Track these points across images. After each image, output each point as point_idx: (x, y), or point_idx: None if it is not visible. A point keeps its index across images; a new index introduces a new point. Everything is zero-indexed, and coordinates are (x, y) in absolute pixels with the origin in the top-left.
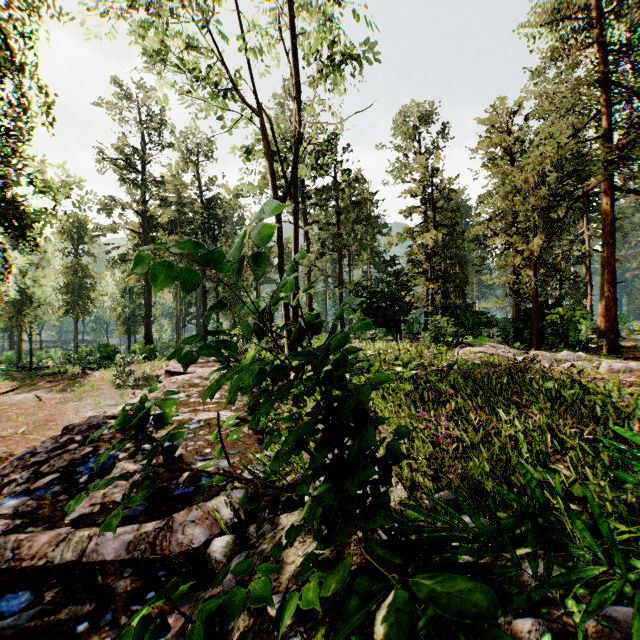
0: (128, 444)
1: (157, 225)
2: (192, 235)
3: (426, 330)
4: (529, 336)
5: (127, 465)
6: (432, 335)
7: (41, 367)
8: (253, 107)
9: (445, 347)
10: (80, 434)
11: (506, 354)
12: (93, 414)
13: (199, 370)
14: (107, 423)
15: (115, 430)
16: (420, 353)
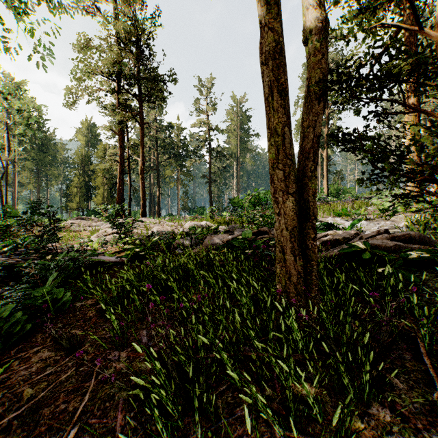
0: None
1: None
2: None
3: None
4: None
5: None
6: None
7: None
8: None
9: None
10: None
11: None
12: None
13: None
14: None
15: None
16: None
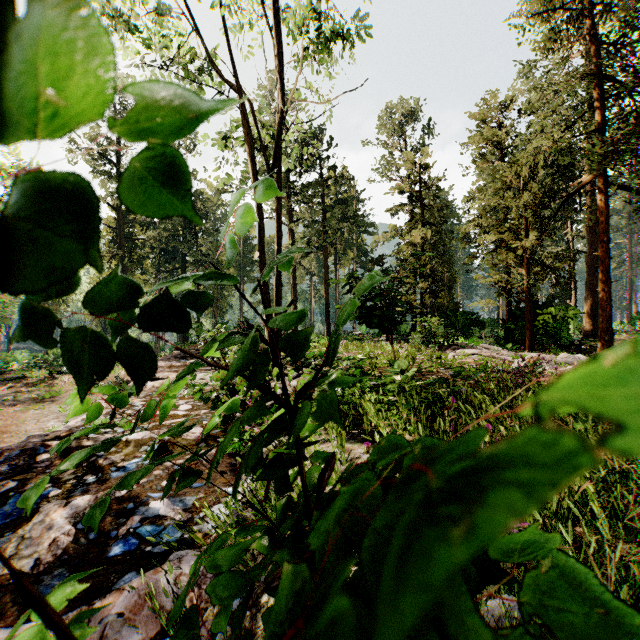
0: (66, 475)
1: (133, 220)
2: (171, 231)
3: (413, 330)
4: (520, 337)
5: (55, 509)
6: (421, 336)
7: (5, 371)
8: (230, 83)
9: (436, 348)
10: (7, 462)
11: (501, 356)
12: (56, 424)
13: (172, 375)
14: (46, 446)
15: (55, 455)
16: (413, 356)
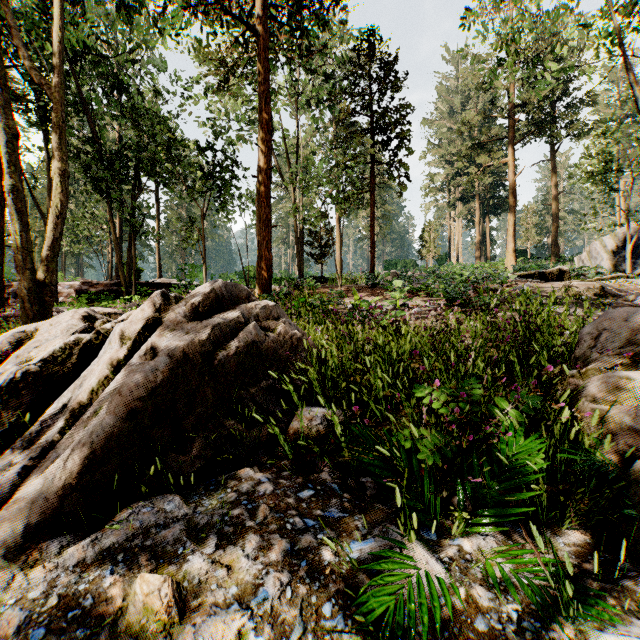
0: None
1: None
2: None
3: None
4: None
5: None
6: None
7: None
8: None
9: None
10: None
11: None
12: None
13: None
14: None
15: None
16: None
